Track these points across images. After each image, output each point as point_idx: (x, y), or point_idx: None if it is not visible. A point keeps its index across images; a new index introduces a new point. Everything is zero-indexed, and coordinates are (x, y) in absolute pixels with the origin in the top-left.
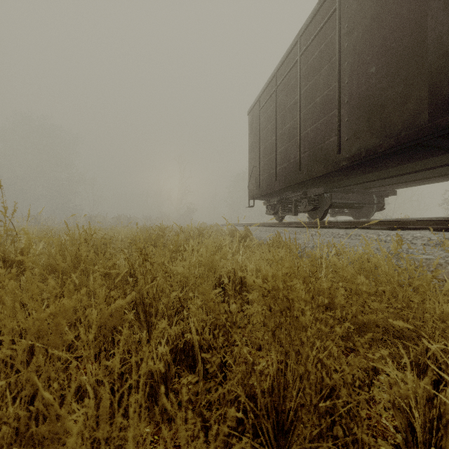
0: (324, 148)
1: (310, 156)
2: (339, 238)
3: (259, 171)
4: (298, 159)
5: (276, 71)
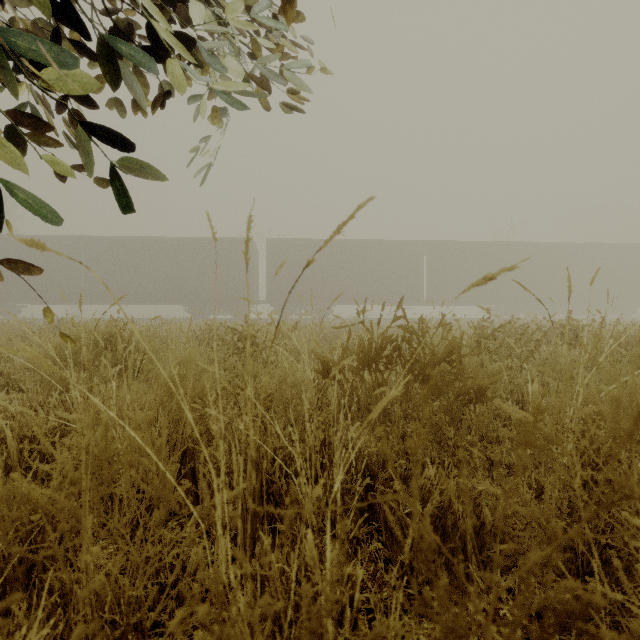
0: None
1: None
2: None
3: None
4: None
5: None
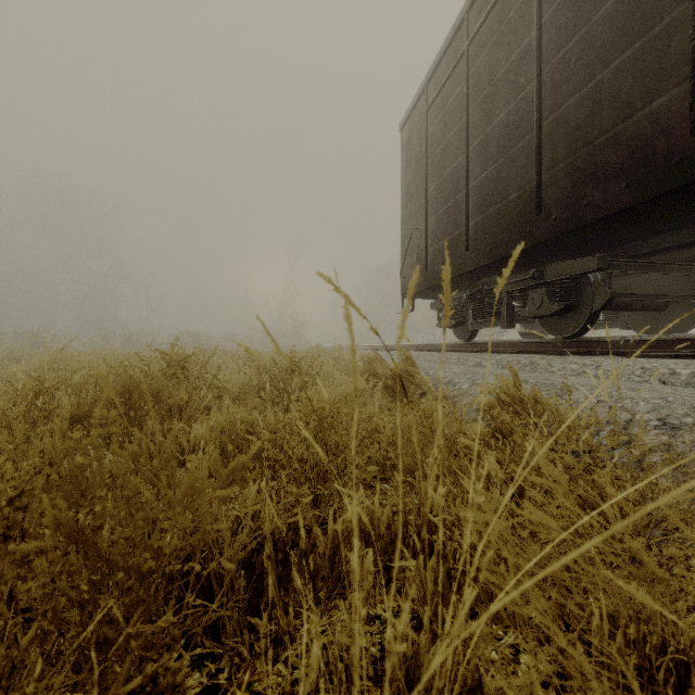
0: (629, 134)
1: (574, 171)
2: (689, 385)
3: (425, 237)
4: (534, 186)
5: (469, 5)
